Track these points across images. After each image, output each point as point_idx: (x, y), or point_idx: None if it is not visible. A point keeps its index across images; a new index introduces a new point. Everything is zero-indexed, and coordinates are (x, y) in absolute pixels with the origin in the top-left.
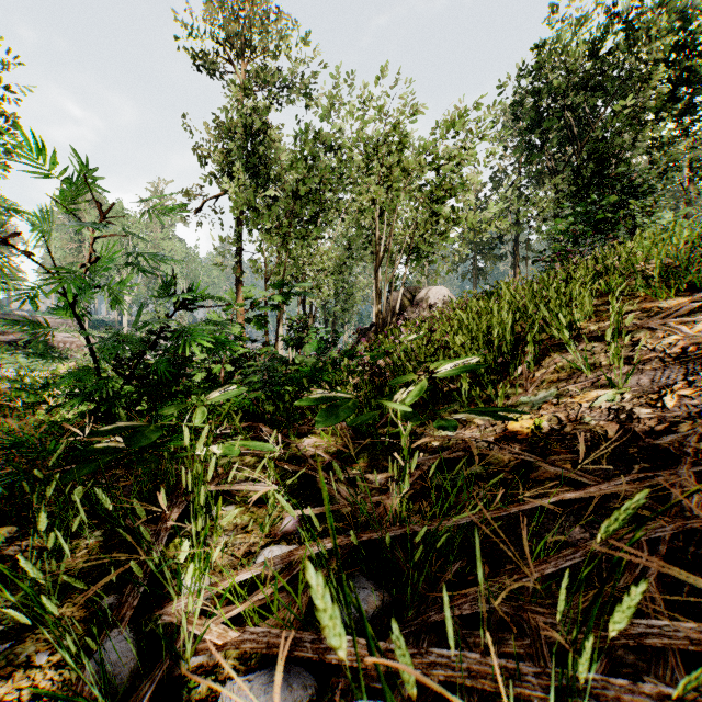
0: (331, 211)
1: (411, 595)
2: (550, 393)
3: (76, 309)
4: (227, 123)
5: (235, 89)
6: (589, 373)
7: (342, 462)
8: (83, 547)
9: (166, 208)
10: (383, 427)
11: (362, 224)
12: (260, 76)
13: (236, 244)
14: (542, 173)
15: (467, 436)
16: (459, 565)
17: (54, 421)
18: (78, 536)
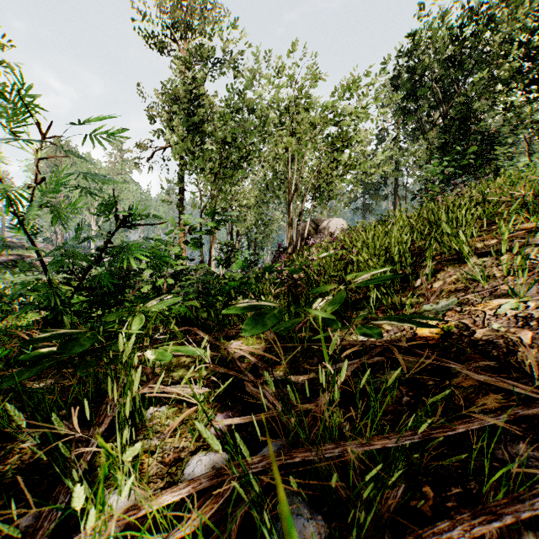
0: (253, 159)
1: (351, 523)
2: (451, 301)
3: (26, 226)
4: (171, 90)
5: (177, 63)
6: (485, 284)
7: (266, 363)
8: (17, 452)
9: (105, 132)
10: (300, 331)
11: (277, 169)
12: (197, 53)
13: (178, 185)
14: (416, 132)
15: (380, 340)
16: (402, 490)
17: (19, 326)
18: (15, 440)
